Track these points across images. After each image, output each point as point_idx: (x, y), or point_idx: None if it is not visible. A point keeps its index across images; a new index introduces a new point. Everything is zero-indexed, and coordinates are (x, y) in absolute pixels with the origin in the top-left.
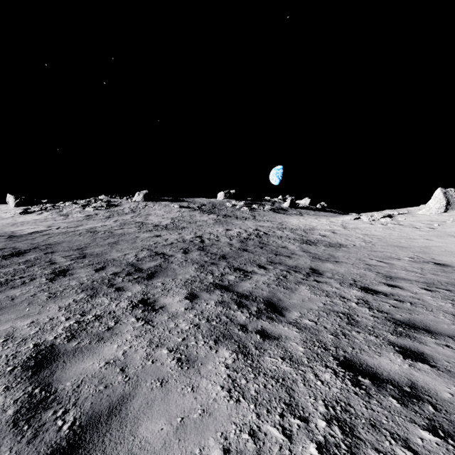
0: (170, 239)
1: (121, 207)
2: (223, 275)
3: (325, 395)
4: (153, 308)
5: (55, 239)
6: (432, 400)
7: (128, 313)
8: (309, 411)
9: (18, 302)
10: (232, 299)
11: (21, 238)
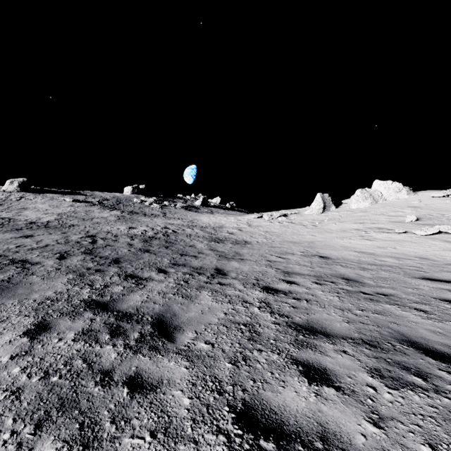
0: (47, 240)
1: None
2: (107, 286)
3: None
4: None
5: None
6: None
7: None
8: None
9: None
10: (107, 324)
11: None
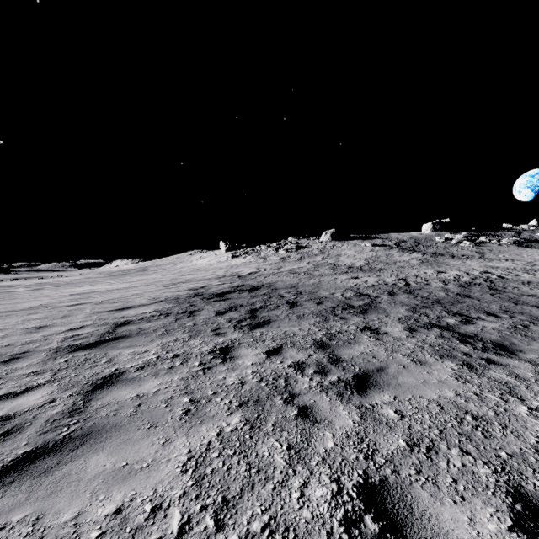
0: (370, 281)
1: (309, 248)
2: (440, 318)
3: None
4: (378, 333)
5: (270, 279)
6: None
7: (359, 332)
8: (527, 397)
9: (282, 318)
10: (453, 336)
11: (247, 277)
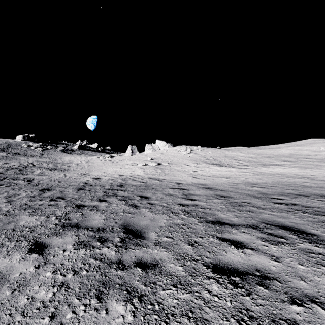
0: None
1: None
2: None
3: None
4: None
5: None
6: None
7: None
8: None
9: None
10: None
11: None
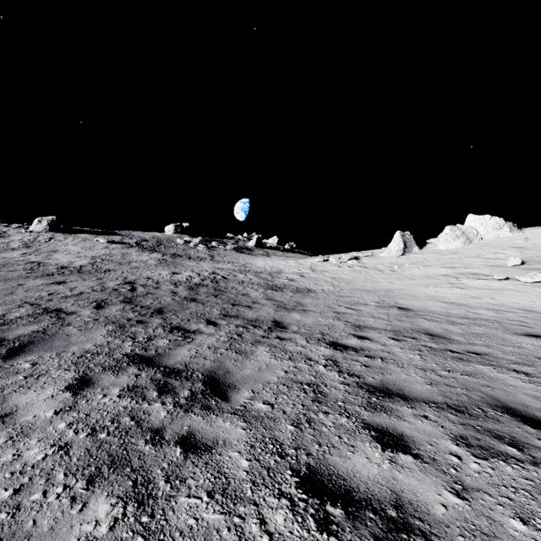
0: (81, 287)
1: (5, 239)
2: (151, 339)
3: None
4: None
5: None
6: (425, 528)
7: None
8: None
9: None
10: (153, 380)
11: None
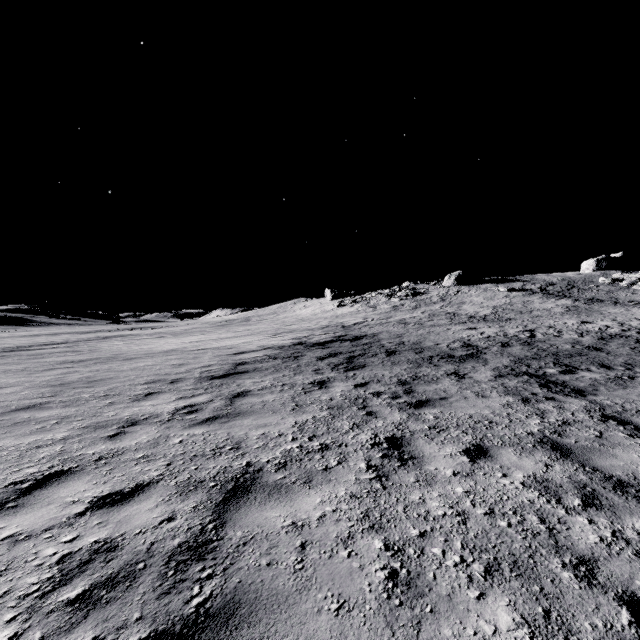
0: (488, 332)
1: (427, 295)
2: (541, 368)
3: (568, 417)
4: (463, 377)
5: (376, 329)
6: None
7: (444, 376)
8: (549, 417)
9: (377, 364)
10: (537, 382)
11: (351, 328)
